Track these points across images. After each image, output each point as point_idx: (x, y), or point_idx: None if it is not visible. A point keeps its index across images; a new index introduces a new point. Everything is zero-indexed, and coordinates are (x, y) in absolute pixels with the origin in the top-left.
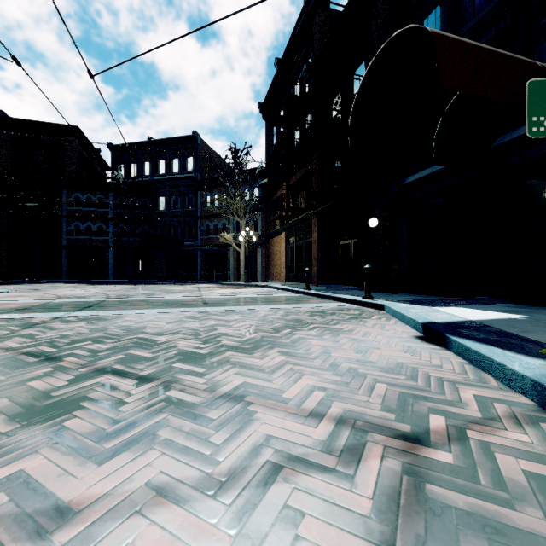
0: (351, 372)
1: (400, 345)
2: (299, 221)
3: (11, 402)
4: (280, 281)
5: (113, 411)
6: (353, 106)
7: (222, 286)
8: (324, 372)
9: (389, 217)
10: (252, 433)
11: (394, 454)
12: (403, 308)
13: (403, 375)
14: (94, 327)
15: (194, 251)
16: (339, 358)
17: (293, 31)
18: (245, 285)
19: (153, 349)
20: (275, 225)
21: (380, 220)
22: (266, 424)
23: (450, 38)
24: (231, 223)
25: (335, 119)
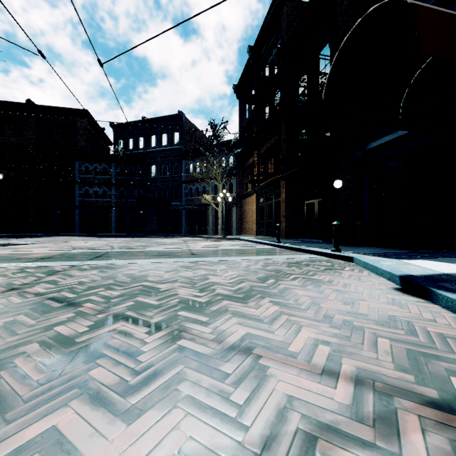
0: (347, 324)
1: (383, 297)
2: (268, 184)
3: (41, 347)
4: (252, 235)
5: (132, 360)
6: (327, 79)
7: (203, 239)
8: (321, 324)
9: (352, 178)
10: (272, 392)
11: (433, 427)
12: (374, 260)
13: (400, 330)
14: (104, 274)
15: (179, 210)
16: (330, 310)
17: (263, 22)
18: (222, 238)
19: (158, 296)
20: (247, 188)
21: (345, 182)
22: (282, 382)
23: (429, 8)
24: (210, 187)
25: (302, 95)
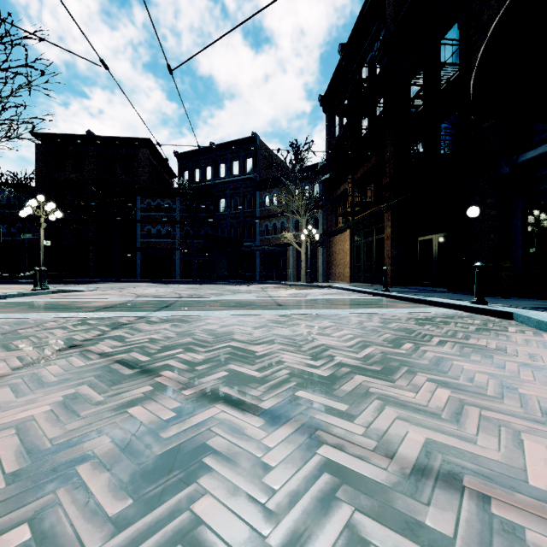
0: None
1: None
2: (367, 216)
3: (113, 443)
4: (343, 282)
5: (257, 485)
6: (480, 57)
7: (284, 286)
8: None
9: (495, 204)
10: None
11: None
12: None
13: None
14: (179, 330)
15: (253, 251)
16: (543, 400)
17: (360, 11)
18: (308, 285)
19: (257, 364)
20: (337, 223)
21: (484, 208)
22: None
23: None
24: (290, 223)
25: (417, 97)
